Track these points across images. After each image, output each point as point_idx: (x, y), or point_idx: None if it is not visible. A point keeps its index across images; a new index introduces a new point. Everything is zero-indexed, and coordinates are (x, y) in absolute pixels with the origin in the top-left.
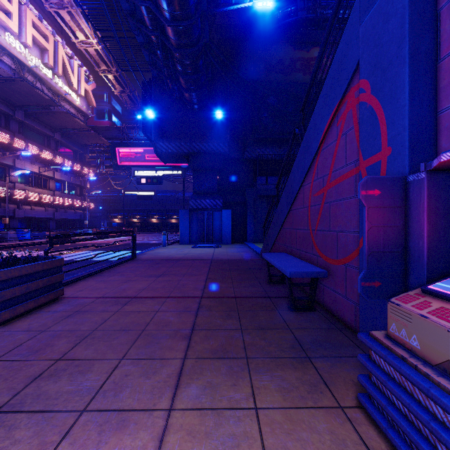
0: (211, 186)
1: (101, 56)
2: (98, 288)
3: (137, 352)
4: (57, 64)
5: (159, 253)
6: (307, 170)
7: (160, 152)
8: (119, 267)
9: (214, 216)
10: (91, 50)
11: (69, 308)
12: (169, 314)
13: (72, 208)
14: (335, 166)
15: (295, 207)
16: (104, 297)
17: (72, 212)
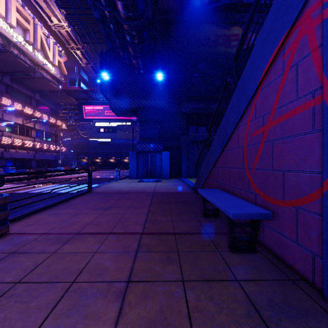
0: (153, 134)
1: (71, 36)
2: (47, 222)
3: (53, 326)
4: (36, 41)
5: (112, 186)
6: (243, 112)
7: (114, 107)
8: (74, 200)
9: (156, 157)
10: (63, 31)
11: (8, 247)
12: (107, 257)
13: (48, 151)
14: (280, 103)
15: (228, 147)
16: (49, 233)
17: (49, 154)
